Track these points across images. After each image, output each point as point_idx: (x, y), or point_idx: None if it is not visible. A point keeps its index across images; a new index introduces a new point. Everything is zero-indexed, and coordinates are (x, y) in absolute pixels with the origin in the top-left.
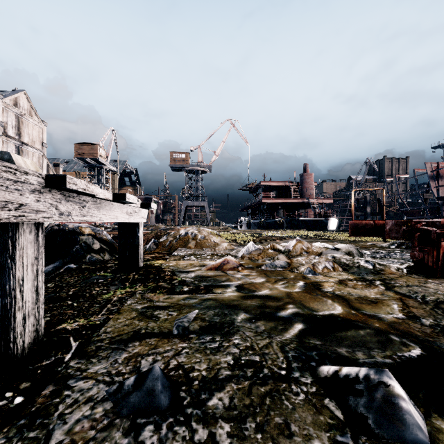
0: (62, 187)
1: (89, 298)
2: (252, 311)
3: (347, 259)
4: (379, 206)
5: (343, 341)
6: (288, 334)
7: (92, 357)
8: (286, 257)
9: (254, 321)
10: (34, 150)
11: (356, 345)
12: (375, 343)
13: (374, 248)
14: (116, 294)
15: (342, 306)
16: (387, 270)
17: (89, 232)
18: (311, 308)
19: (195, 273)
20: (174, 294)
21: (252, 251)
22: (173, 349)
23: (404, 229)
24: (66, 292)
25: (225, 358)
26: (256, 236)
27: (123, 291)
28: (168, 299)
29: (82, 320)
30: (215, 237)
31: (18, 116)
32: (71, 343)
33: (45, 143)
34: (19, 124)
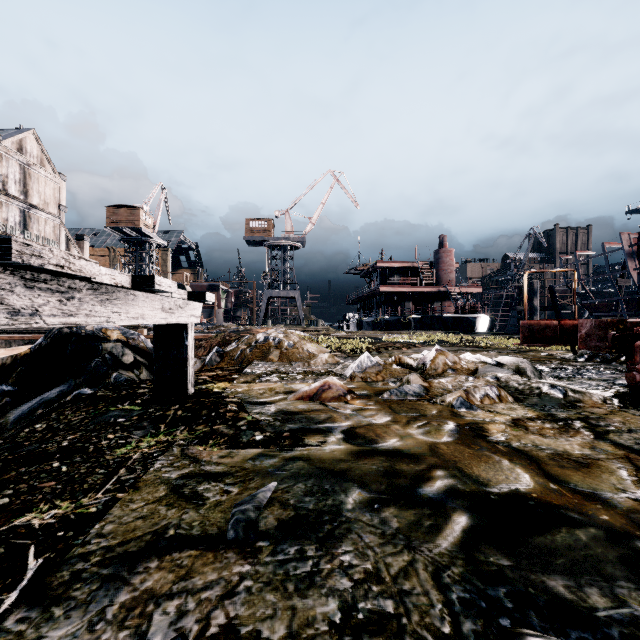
0: (6, 261)
1: (92, 456)
2: (372, 484)
3: (519, 382)
4: (551, 297)
5: (553, 559)
6: (445, 541)
7: (56, 603)
8: (421, 378)
9: (378, 508)
10: (47, 216)
11: (580, 570)
12: (616, 565)
13: (552, 361)
14: (140, 447)
15: (530, 474)
16: (587, 400)
17: (117, 336)
18: (476, 477)
19: (277, 406)
20: (238, 447)
21: (367, 368)
22: (222, 581)
23: (615, 335)
24: (59, 441)
25: (323, 605)
26: (371, 342)
27: (152, 441)
28: (227, 457)
29: (65, 505)
30: (310, 344)
31: (24, 167)
32: (28, 563)
33: (63, 205)
34: (25, 178)
